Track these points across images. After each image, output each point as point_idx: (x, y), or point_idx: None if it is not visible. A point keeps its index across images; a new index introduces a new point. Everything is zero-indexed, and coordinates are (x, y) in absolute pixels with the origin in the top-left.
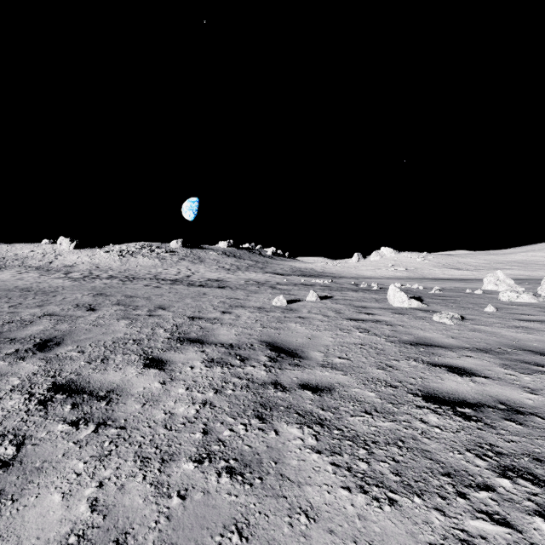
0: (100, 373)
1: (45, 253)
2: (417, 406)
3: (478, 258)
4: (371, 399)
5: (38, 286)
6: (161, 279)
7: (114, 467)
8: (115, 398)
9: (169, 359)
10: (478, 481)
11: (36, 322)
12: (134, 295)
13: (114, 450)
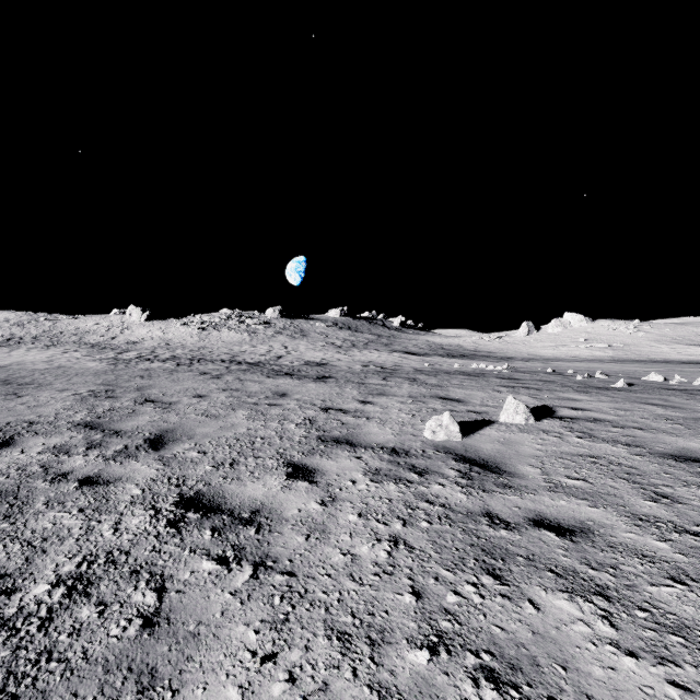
0: None
1: (111, 326)
2: None
3: None
4: None
5: (43, 374)
6: (236, 362)
7: None
8: None
9: None
10: None
11: None
12: (155, 397)
13: None
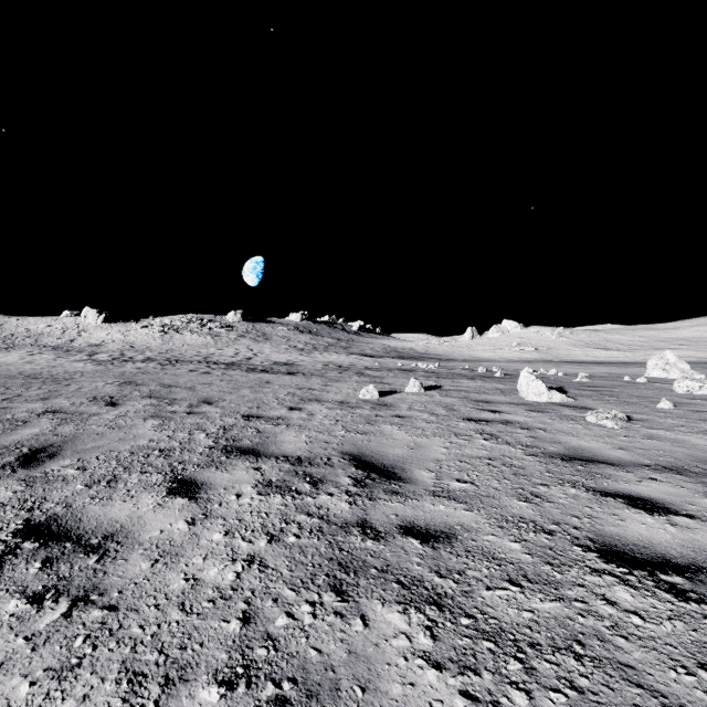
0: (100, 504)
1: (66, 328)
2: (593, 570)
3: (632, 334)
4: (516, 556)
5: (50, 372)
6: (212, 363)
7: (80, 694)
8: (113, 550)
9: (207, 482)
10: None
11: (31, 422)
12: (174, 384)
13: (88, 657)
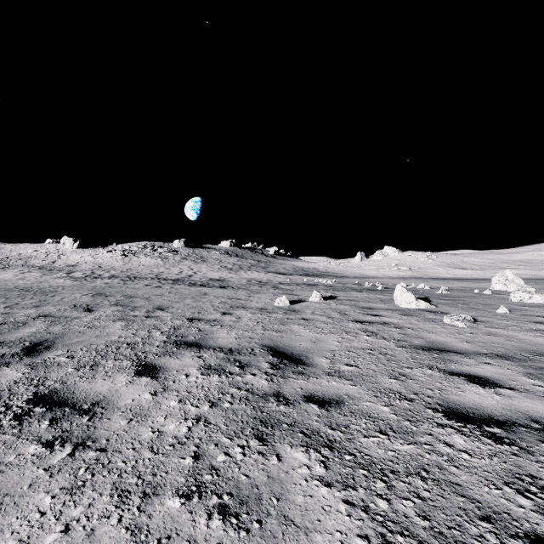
0: (87, 382)
1: (48, 252)
2: (439, 424)
3: (482, 257)
4: (385, 415)
5: (39, 286)
6: (162, 279)
7: (86, 503)
8: (99, 413)
9: (163, 366)
10: (525, 529)
11: (29, 323)
12: (134, 295)
13: (89, 480)
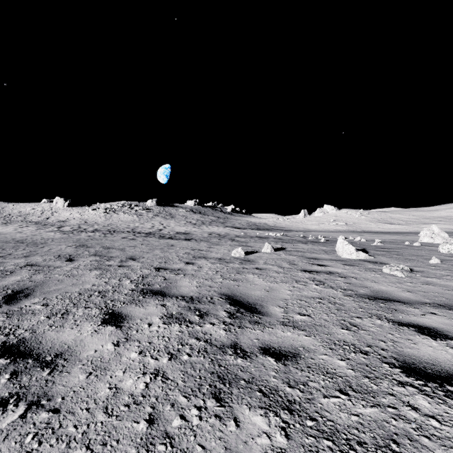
0: (55, 330)
1: (43, 210)
2: (399, 382)
3: (408, 214)
4: (343, 371)
5: (32, 238)
6: (137, 232)
7: None
8: (60, 365)
9: (129, 314)
10: None
11: (16, 272)
12: (111, 247)
13: (34, 451)
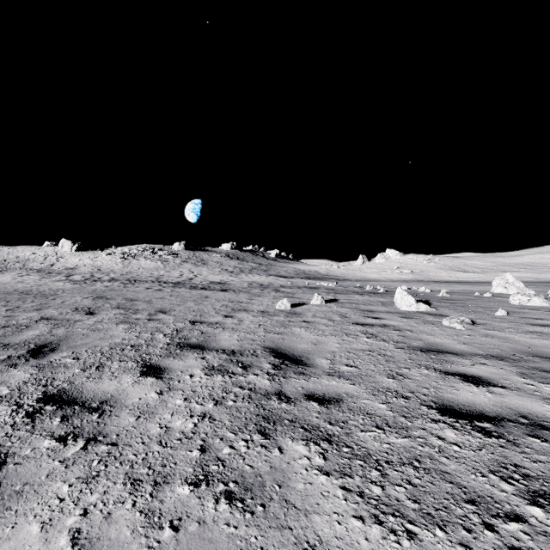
0: (94, 382)
1: (47, 255)
2: (432, 420)
3: (484, 260)
4: (382, 412)
5: (38, 289)
6: (163, 282)
7: (102, 490)
8: (108, 410)
9: (168, 367)
10: (506, 510)
11: (32, 326)
12: (135, 299)
13: (103, 471)
